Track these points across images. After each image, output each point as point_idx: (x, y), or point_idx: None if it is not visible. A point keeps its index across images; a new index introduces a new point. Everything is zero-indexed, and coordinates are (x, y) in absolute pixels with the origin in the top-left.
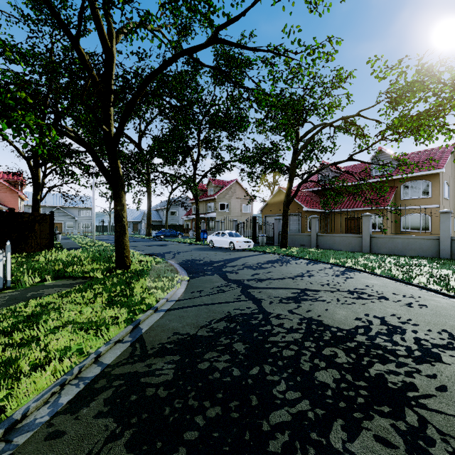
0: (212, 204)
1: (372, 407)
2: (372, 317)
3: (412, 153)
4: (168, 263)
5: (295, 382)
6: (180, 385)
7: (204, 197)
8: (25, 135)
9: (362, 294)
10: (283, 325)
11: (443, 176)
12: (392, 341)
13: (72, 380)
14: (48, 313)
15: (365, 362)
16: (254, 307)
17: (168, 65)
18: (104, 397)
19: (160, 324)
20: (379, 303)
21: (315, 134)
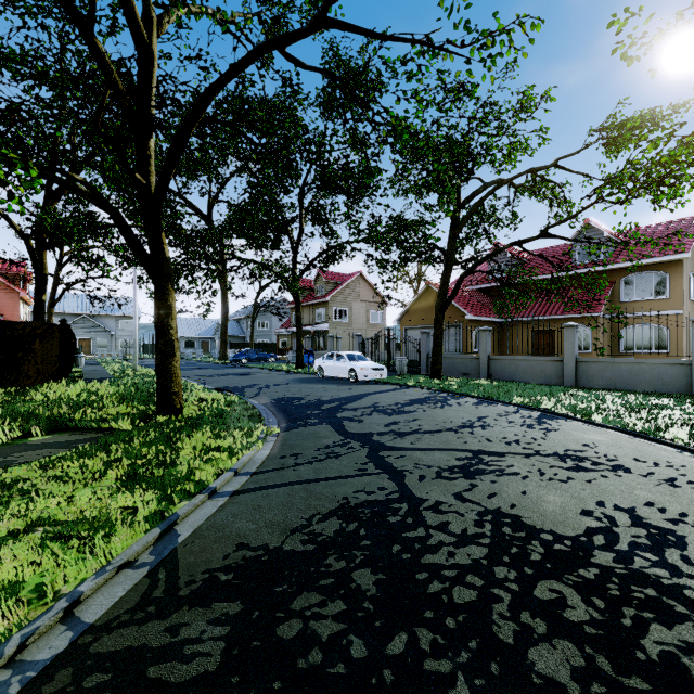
0: (322, 310)
1: None
2: (613, 509)
3: (637, 229)
4: (247, 404)
5: (488, 678)
6: (232, 689)
7: (310, 300)
8: None
9: (582, 461)
10: (447, 526)
11: (689, 265)
12: (666, 565)
13: None
14: (8, 501)
15: (629, 620)
16: (391, 487)
17: (243, 66)
18: None
19: (215, 524)
20: (617, 478)
21: (486, 195)
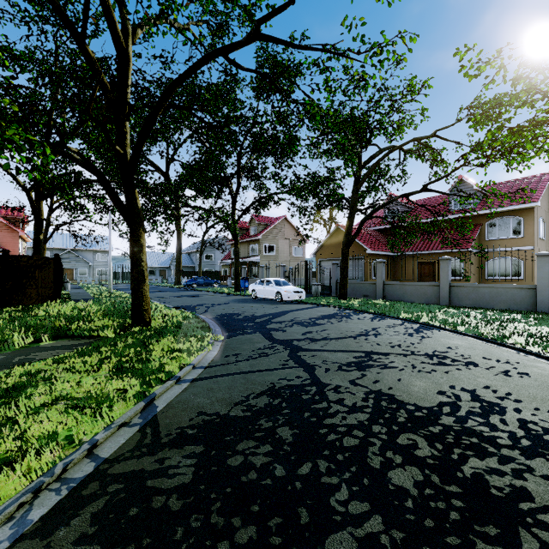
0: (255, 246)
1: (471, 528)
2: (460, 390)
3: (500, 183)
4: (199, 318)
5: (361, 486)
6: (200, 492)
7: (245, 238)
8: (10, 154)
9: (444, 359)
10: (343, 401)
11: (539, 211)
12: (489, 424)
13: (52, 483)
14: (36, 384)
15: (456, 455)
16: (305, 376)
17: (197, 68)
18: (92, 510)
19: (181, 400)
20: (467, 370)
21: (381, 158)
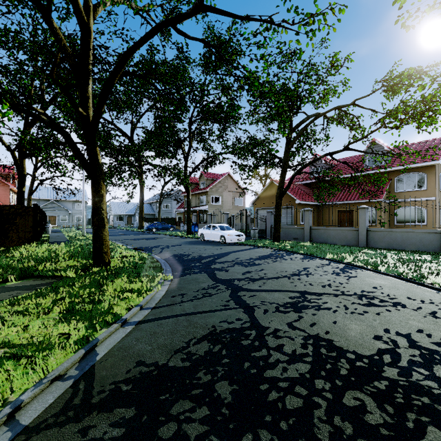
0: (204, 197)
1: None
2: (395, 334)
3: (406, 145)
4: (153, 258)
5: None
6: None
7: (196, 191)
8: None
9: (373, 299)
10: (282, 348)
11: (439, 168)
12: (435, 378)
13: None
14: None
15: (411, 423)
16: (245, 318)
17: (148, 37)
18: None
19: (123, 346)
20: (397, 312)
21: (309, 123)
